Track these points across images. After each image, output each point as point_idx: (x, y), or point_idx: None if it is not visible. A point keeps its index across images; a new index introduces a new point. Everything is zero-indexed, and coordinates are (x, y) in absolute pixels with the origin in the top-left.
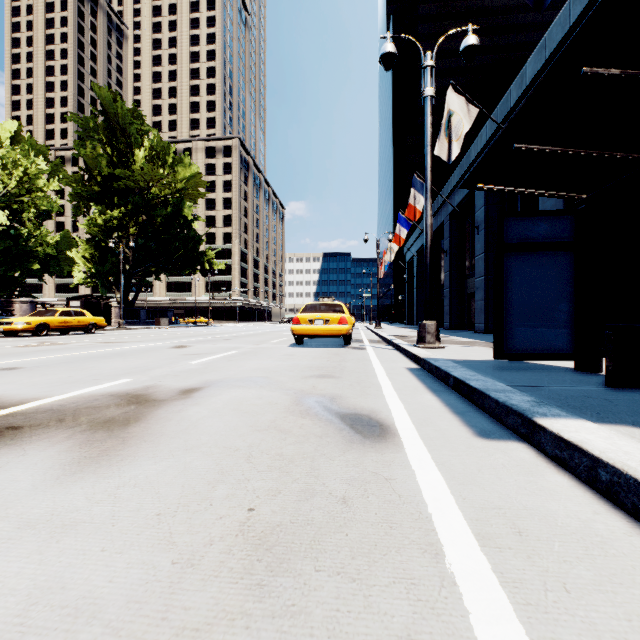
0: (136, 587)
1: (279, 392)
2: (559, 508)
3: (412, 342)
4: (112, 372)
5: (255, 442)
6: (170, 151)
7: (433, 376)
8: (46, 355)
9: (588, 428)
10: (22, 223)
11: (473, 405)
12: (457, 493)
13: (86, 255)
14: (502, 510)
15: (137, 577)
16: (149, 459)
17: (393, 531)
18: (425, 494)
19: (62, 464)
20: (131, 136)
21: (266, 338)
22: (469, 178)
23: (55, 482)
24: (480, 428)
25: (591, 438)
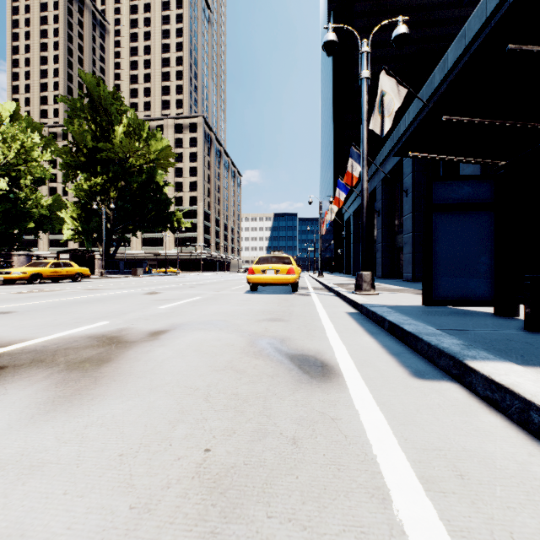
0: (93, 535)
1: (236, 334)
2: (496, 450)
3: (350, 289)
4: (92, 316)
5: (213, 382)
6: (144, 127)
7: (370, 320)
8: (37, 300)
9: (516, 371)
10: (20, 188)
11: (407, 347)
12: (399, 433)
13: (74, 215)
14: (442, 451)
15: (95, 523)
16: (117, 398)
17: (341, 474)
18: (369, 435)
19: (38, 403)
20: (112, 115)
21: (225, 286)
22: (402, 147)
23: (29, 421)
24: (415, 368)
25: (521, 381)
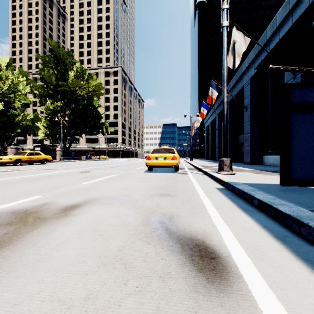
0: None
1: (132, 210)
2: None
3: (213, 170)
4: (32, 190)
5: (94, 289)
6: (86, 72)
7: (236, 195)
8: (7, 177)
9: None
10: (15, 109)
11: (285, 227)
12: None
13: (45, 125)
14: None
15: None
16: None
17: None
18: None
19: None
20: (67, 65)
21: (133, 167)
22: (265, 60)
23: None
24: None
25: None
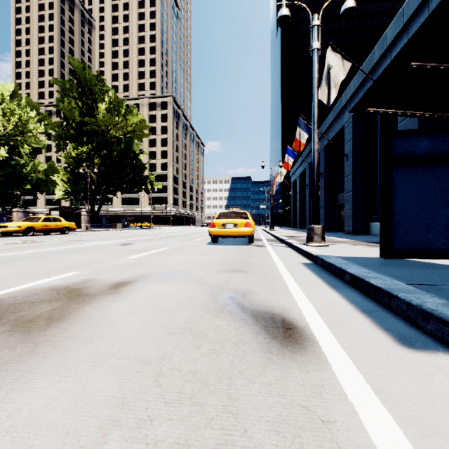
0: None
1: (197, 287)
2: None
3: (301, 241)
4: (64, 266)
5: (168, 351)
6: (123, 104)
7: (326, 271)
8: (22, 251)
9: None
10: (21, 156)
11: (376, 302)
12: None
13: (64, 178)
14: None
15: None
16: (47, 378)
17: None
18: None
19: None
20: (95, 94)
21: (190, 237)
22: (360, 102)
23: None
24: (397, 333)
25: None
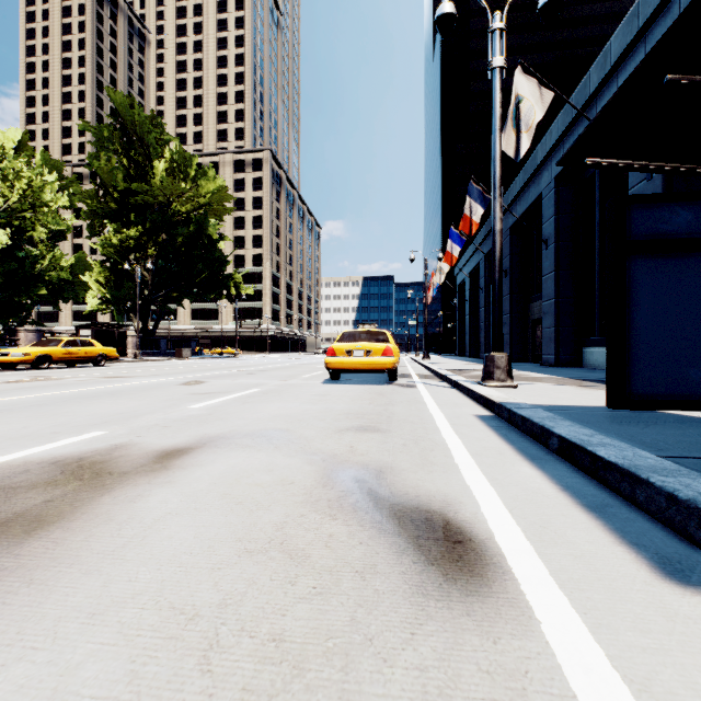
0: None
1: (300, 458)
2: None
3: (473, 378)
4: (85, 420)
5: (235, 590)
6: (192, 162)
7: (517, 430)
8: (24, 394)
9: None
10: (34, 245)
11: (607, 489)
12: None
13: (101, 279)
14: None
15: None
16: None
17: None
18: None
19: None
20: (150, 146)
21: (297, 372)
22: (576, 147)
23: None
24: (655, 551)
25: None
